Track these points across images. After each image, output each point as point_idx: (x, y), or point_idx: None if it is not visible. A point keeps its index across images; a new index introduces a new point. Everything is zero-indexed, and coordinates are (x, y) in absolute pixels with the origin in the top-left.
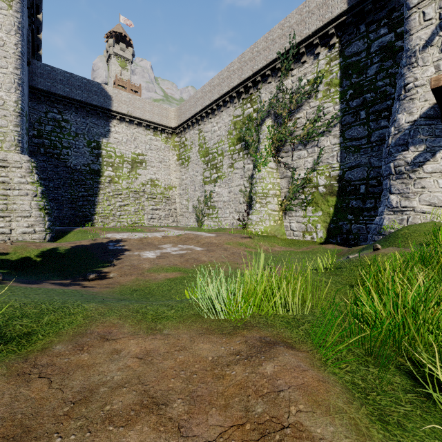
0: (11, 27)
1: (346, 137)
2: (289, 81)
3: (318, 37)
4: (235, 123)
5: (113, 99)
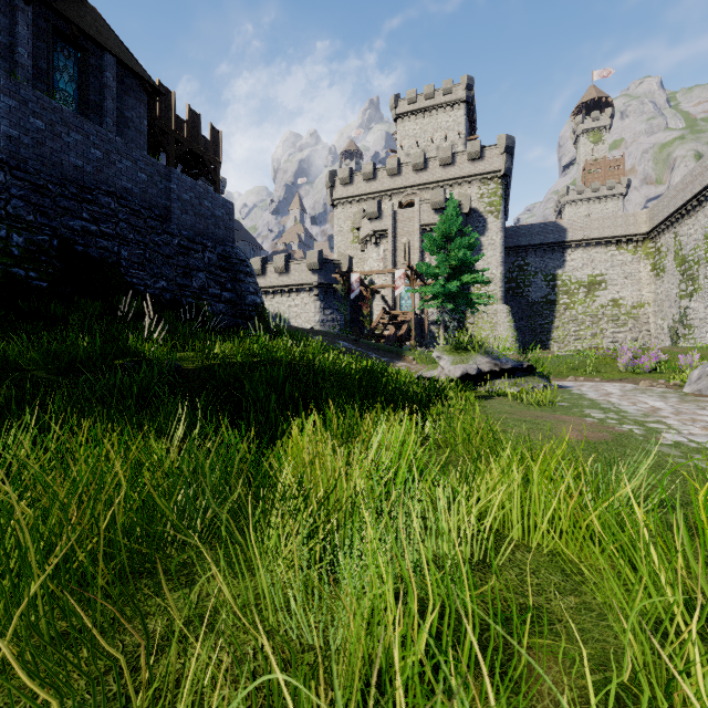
0: (498, 230)
1: None
2: None
3: None
4: None
5: (568, 231)
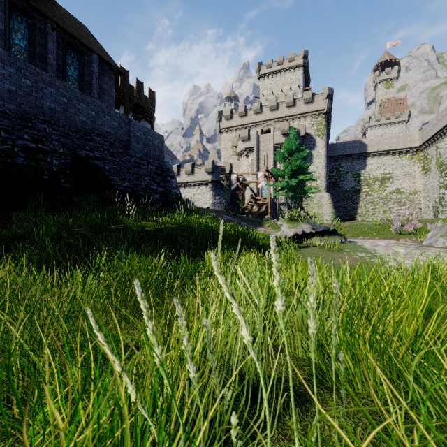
0: (323, 146)
1: None
2: None
3: None
4: None
5: (368, 146)
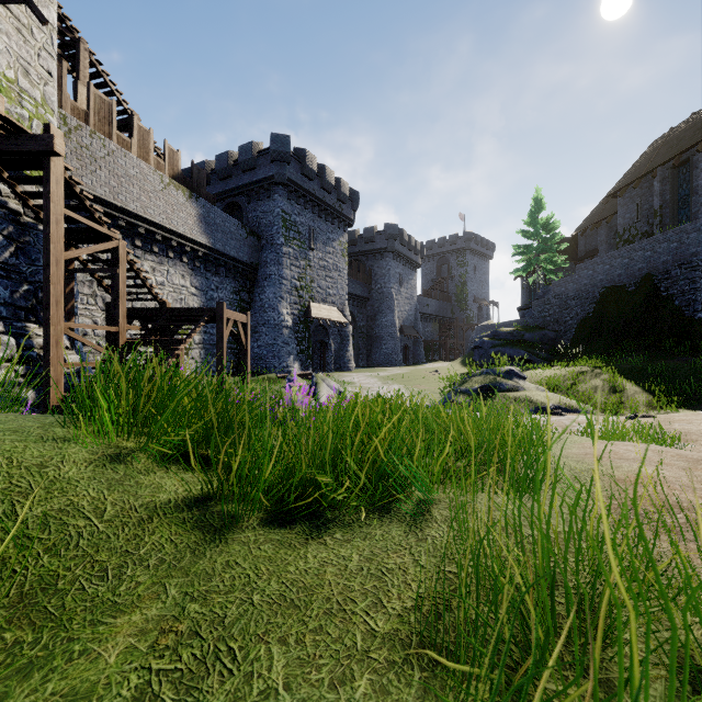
0: None
1: None
2: None
3: None
4: None
5: None
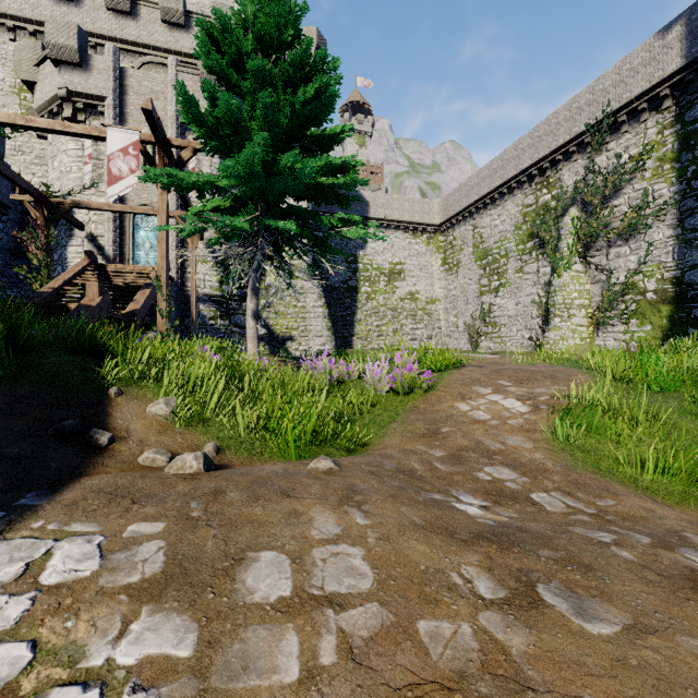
0: None
1: (686, 228)
2: (602, 157)
3: (644, 101)
4: (524, 215)
5: (370, 205)
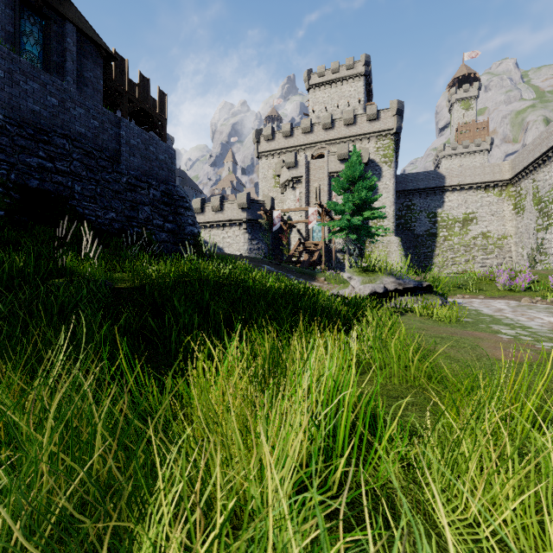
0: (391, 177)
1: None
2: None
3: None
4: None
5: (446, 177)
